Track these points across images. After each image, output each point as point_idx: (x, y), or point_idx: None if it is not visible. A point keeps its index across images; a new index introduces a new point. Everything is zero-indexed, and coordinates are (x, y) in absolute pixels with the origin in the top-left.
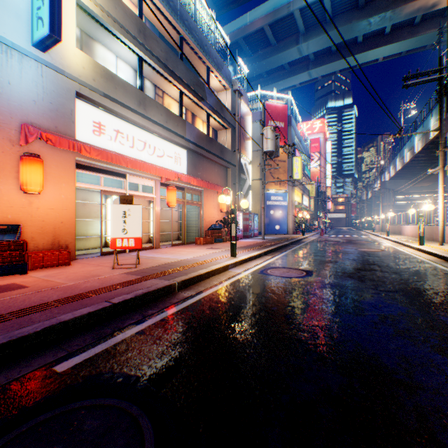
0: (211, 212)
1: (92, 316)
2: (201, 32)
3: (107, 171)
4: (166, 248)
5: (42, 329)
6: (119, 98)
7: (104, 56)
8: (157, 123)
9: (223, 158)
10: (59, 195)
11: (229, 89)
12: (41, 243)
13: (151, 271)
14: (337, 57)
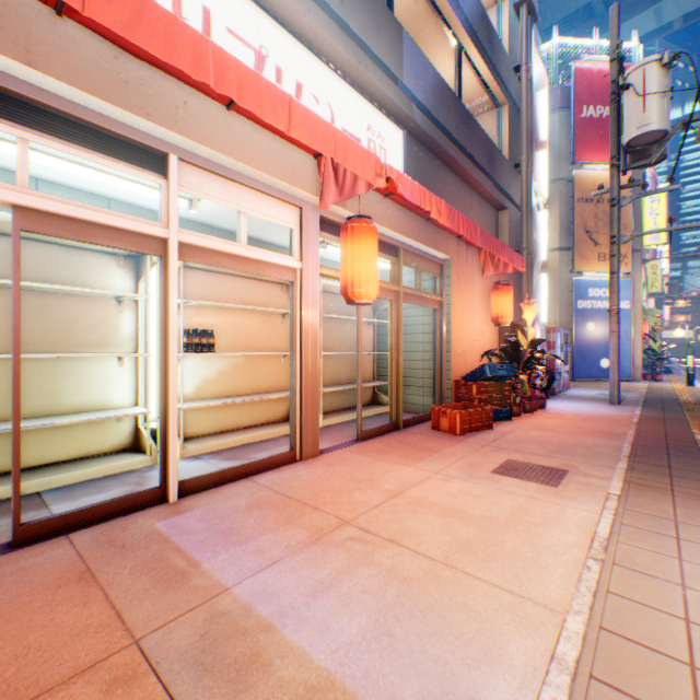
0: (467, 326)
1: None
2: None
3: (48, 113)
4: (338, 461)
5: None
6: None
7: None
8: None
9: (493, 178)
10: None
11: None
12: None
13: None
14: None
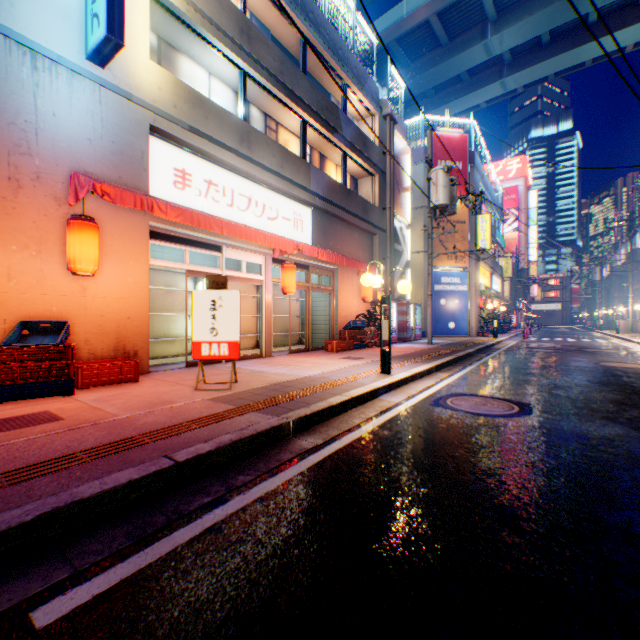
0: (349, 302)
1: (134, 488)
2: (333, 29)
3: (194, 241)
4: (280, 357)
5: (35, 517)
6: (211, 132)
7: (192, 74)
8: (268, 169)
9: (367, 220)
10: (124, 278)
11: (376, 114)
12: (99, 349)
13: (252, 398)
14: (550, 51)
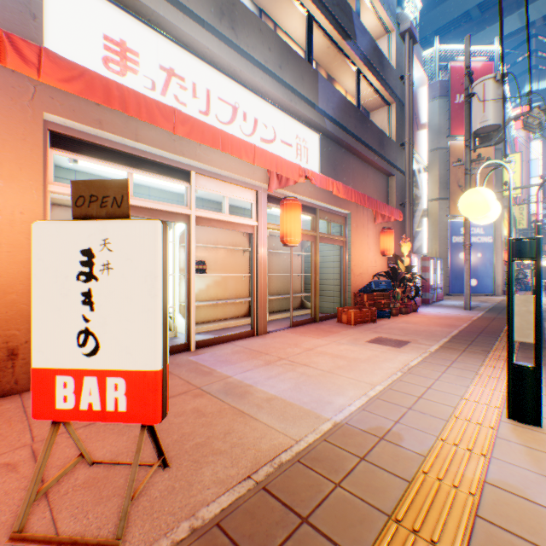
0: (363, 256)
1: None
2: None
3: (141, 160)
4: (278, 336)
5: None
6: None
7: None
8: (260, 66)
9: (383, 156)
10: None
11: (393, 30)
12: None
13: None
14: None
